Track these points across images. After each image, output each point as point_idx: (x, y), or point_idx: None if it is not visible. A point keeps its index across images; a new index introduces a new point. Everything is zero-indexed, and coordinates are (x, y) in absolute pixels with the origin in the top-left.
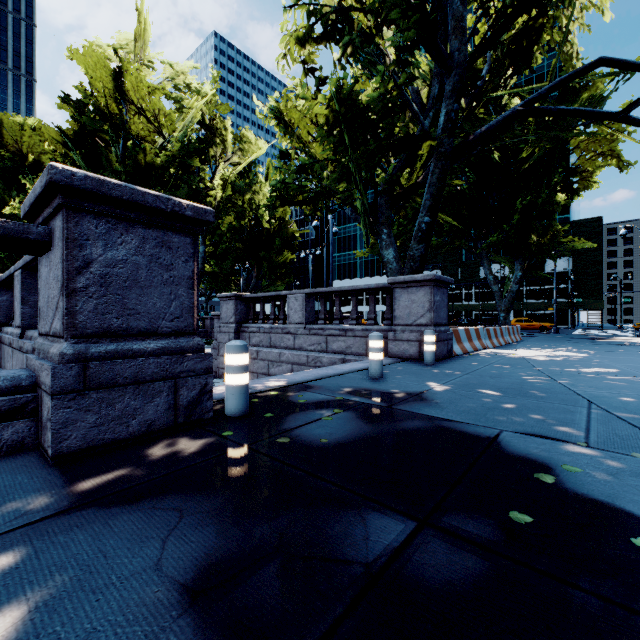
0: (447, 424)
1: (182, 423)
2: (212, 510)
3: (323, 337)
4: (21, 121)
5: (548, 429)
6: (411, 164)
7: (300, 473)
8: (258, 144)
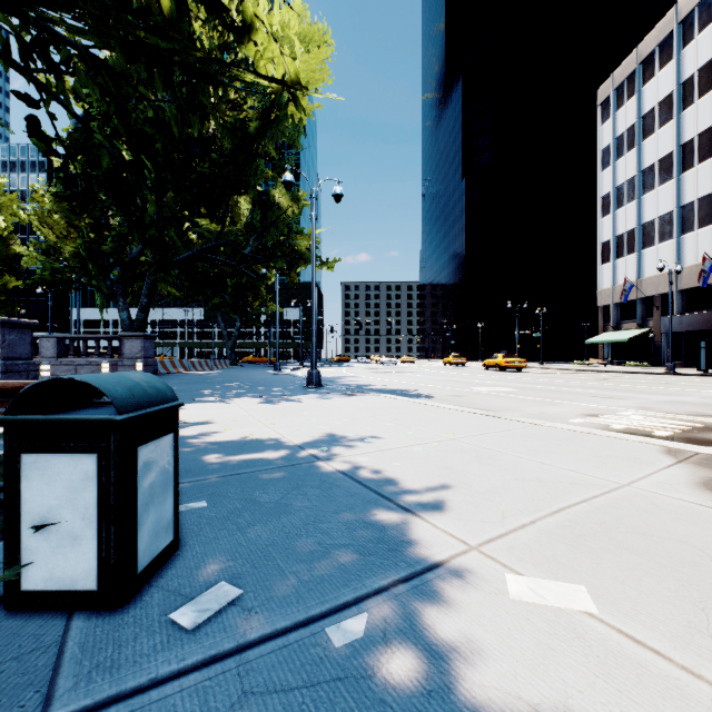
0: None
1: None
2: None
3: (73, 366)
4: None
5: None
6: None
7: None
8: None
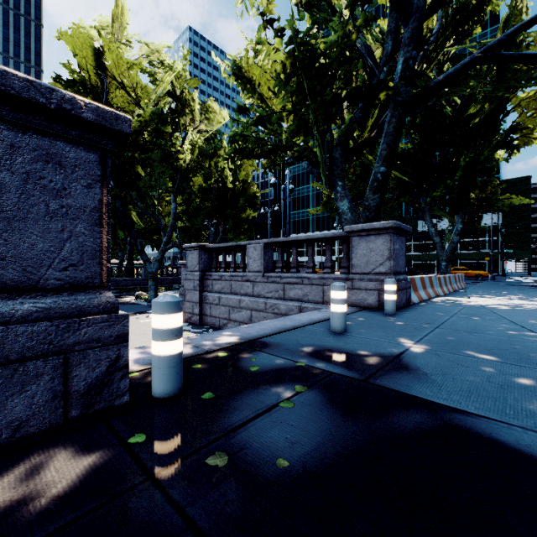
0: (462, 421)
1: (77, 417)
2: None
3: (280, 285)
4: None
5: None
6: (360, 127)
7: None
8: (223, 114)
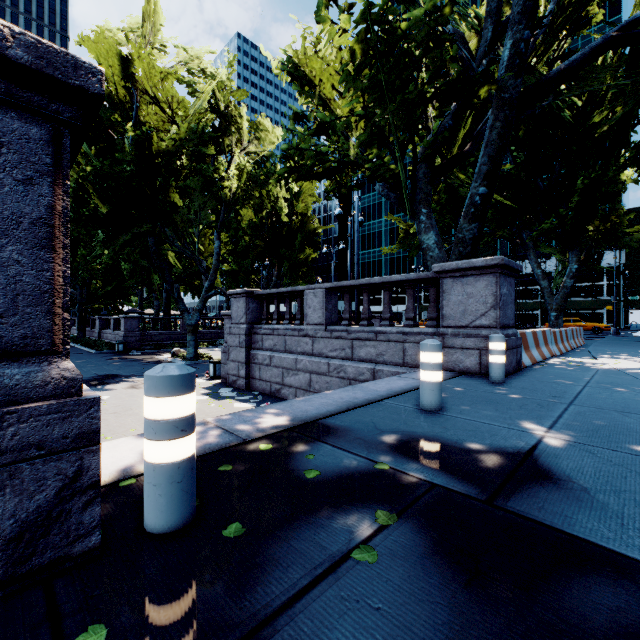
0: None
1: None
2: None
3: (348, 341)
4: None
5: None
6: (446, 144)
7: None
8: (277, 132)
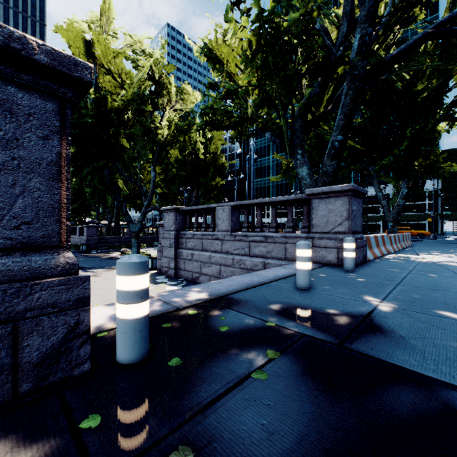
0: None
1: (29, 391)
2: None
3: (246, 243)
4: None
5: None
6: (316, 104)
7: None
8: (196, 95)
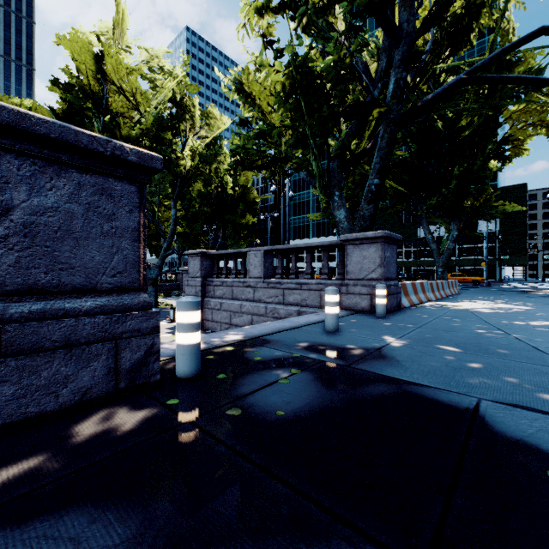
0: (415, 389)
1: (124, 388)
2: (122, 542)
3: (280, 290)
4: (19, 102)
5: (531, 397)
6: (359, 136)
7: (250, 467)
8: (223, 120)
